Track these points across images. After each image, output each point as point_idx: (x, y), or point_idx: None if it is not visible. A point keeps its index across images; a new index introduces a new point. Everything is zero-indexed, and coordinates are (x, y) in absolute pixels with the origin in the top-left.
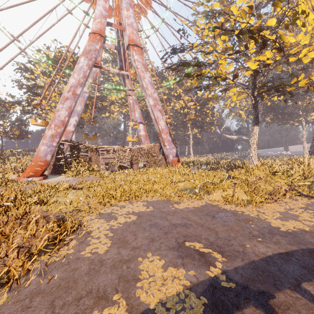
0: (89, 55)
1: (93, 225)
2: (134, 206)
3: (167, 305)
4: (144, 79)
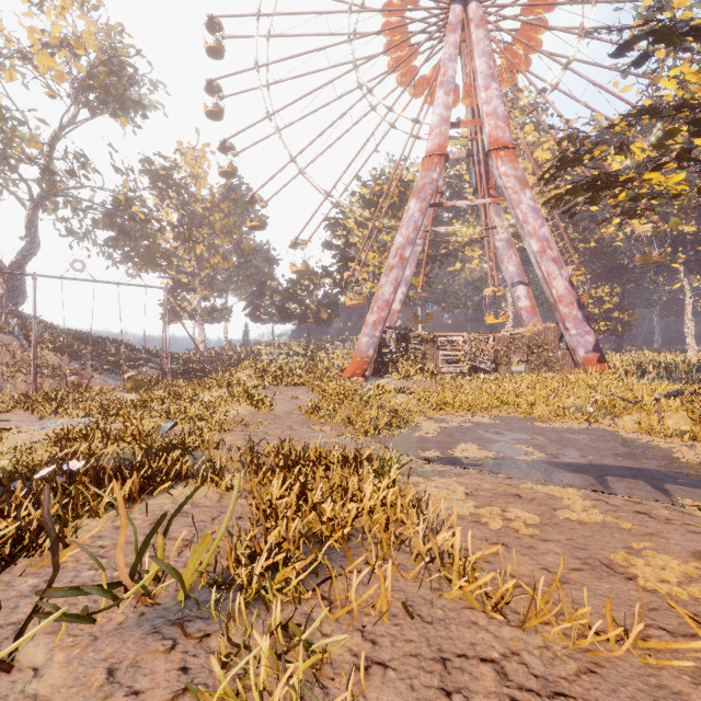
0: (422, 194)
1: (423, 423)
2: (475, 417)
3: (468, 458)
4: (519, 205)
